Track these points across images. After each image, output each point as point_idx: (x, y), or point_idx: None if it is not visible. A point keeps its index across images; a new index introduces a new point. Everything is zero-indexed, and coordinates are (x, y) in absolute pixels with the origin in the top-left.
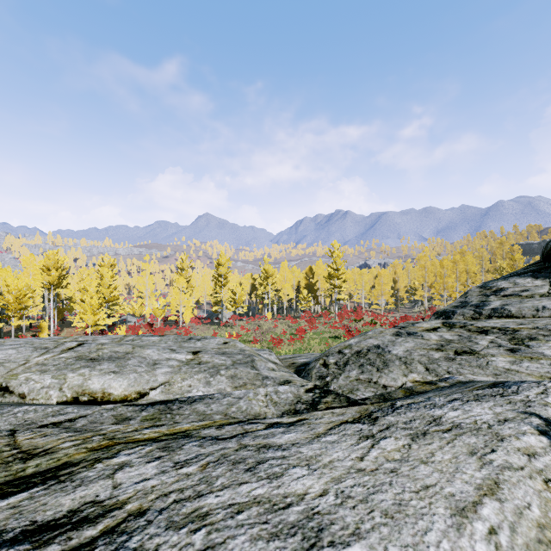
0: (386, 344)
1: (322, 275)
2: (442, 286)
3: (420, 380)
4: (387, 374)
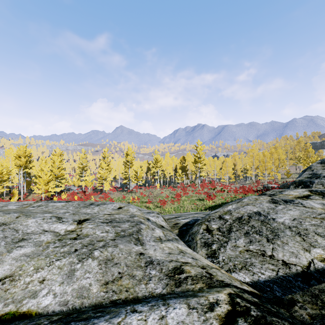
0: (267, 212)
1: (190, 161)
2: (264, 167)
3: None
4: (282, 247)
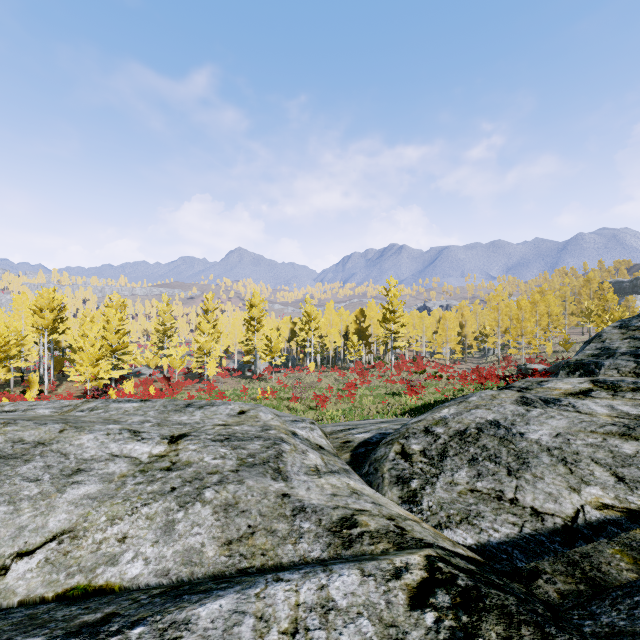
0: (512, 421)
1: (375, 318)
2: (519, 331)
3: (615, 505)
4: (534, 484)
